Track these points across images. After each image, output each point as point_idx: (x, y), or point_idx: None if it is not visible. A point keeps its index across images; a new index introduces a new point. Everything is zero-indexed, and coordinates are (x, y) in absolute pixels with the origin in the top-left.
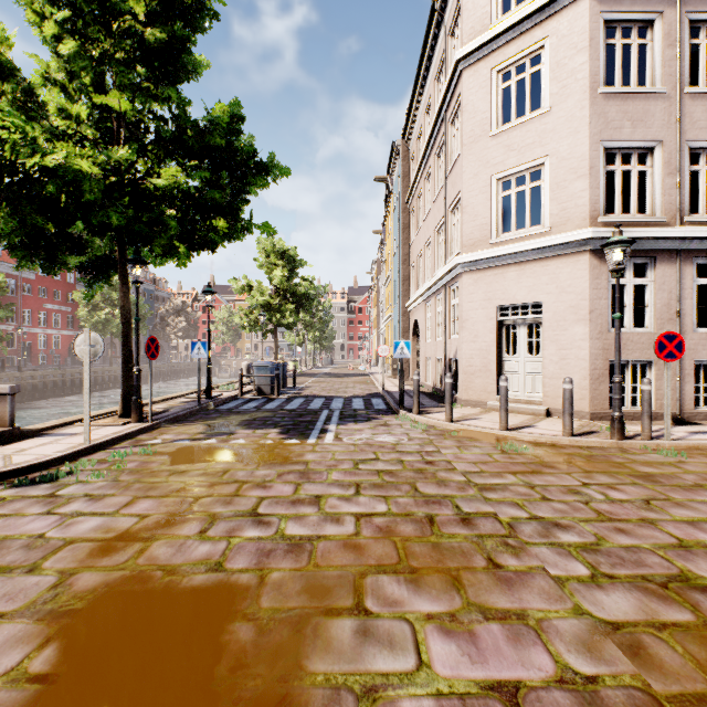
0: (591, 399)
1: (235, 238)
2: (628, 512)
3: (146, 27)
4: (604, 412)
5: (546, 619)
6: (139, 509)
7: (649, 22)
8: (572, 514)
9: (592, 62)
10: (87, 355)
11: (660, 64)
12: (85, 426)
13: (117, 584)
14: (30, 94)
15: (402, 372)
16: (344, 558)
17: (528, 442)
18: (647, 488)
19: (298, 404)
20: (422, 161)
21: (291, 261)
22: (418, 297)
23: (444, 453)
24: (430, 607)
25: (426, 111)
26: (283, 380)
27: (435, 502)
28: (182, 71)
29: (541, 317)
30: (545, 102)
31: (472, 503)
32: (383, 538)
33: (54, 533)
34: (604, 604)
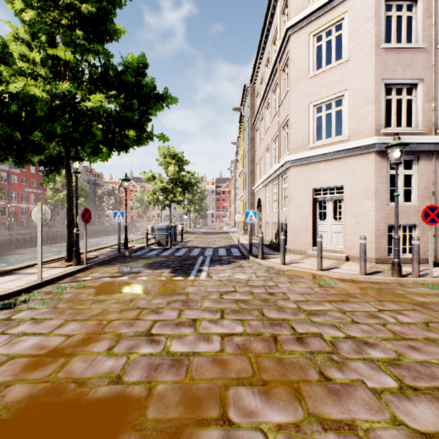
0: (376, 249)
1: (142, 143)
2: (414, 332)
3: (82, 3)
4: (385, 258)
5: (371, 429)
6: (67, 330)
7: (414, 1)
8: (375, 334)
9: (377, 27)
10: (40, 220)
11: (421, 29)
12: (38, 269)
13: (39, 396)
14: (3, 46)
15: (251, 232)
16: (212, 372)
17: (336, 279)
18: (424, 313)
19: (184, 252)
20: (263, 96)
21: (179, 161)
22: (260, 183)
23: (281, 287)
24: (279, 417)
25: (266, 64)
26: (174, 236)
27: (277, 324)
28: (107, 34)
29: (342, 196)
30: (345, 54)
31: (303, 325)
32: (241, 354)
33: (2, 349)
34: (415, 415)
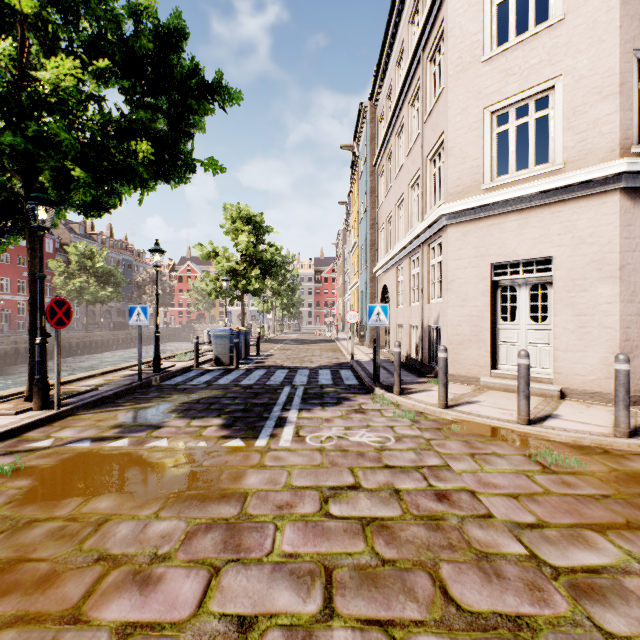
0: None
1: (175, 178)
2: None
3: None
4: (639, 395)
5: None
6: None
7: None
8: None
9: None
10: None
11: None
12: None
13: None
14: None
15: (378, 343)
16: None
17: (566, 445)
18: None
19: (257, 378)
20: (393, 116)
21: (257, 227)
22: (388, 261)
23: (457, 471)
24: None
25: (398, 61)
26: (245, 348)
27: None
28: None
29: (549, 276)
30: (555, 10)
31: None
32: None
33: None
34: None
